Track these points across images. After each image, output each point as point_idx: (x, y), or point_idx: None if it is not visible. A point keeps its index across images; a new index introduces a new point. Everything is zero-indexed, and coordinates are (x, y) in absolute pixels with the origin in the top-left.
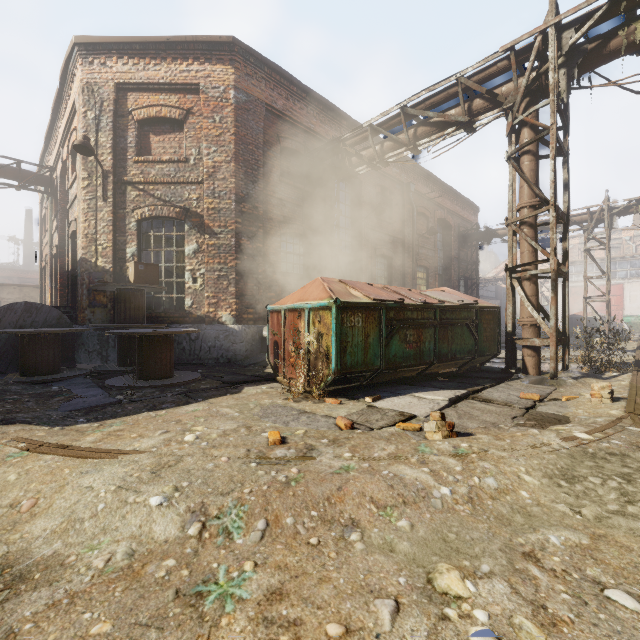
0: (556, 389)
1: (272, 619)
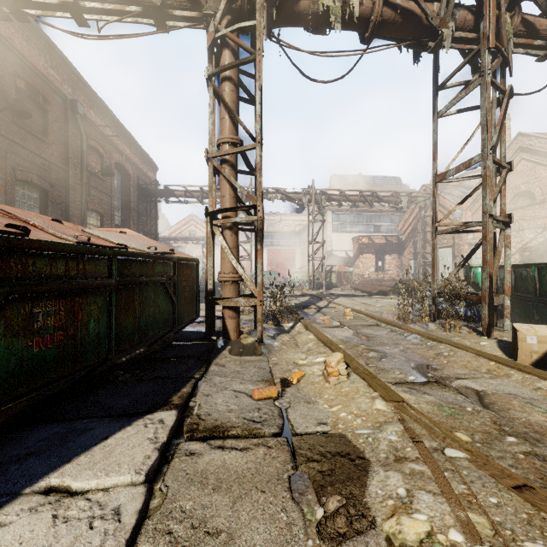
0: (269, 359)
1: None
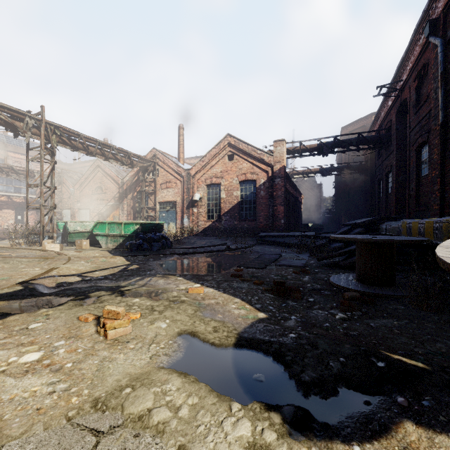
0: None
1: (17, 276)
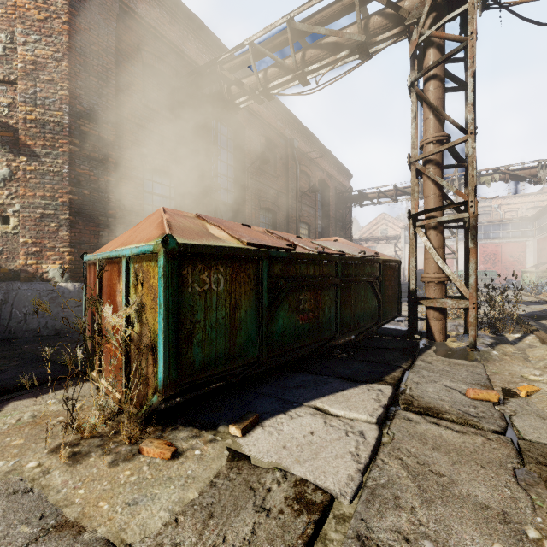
0: (485, 366)
1: None
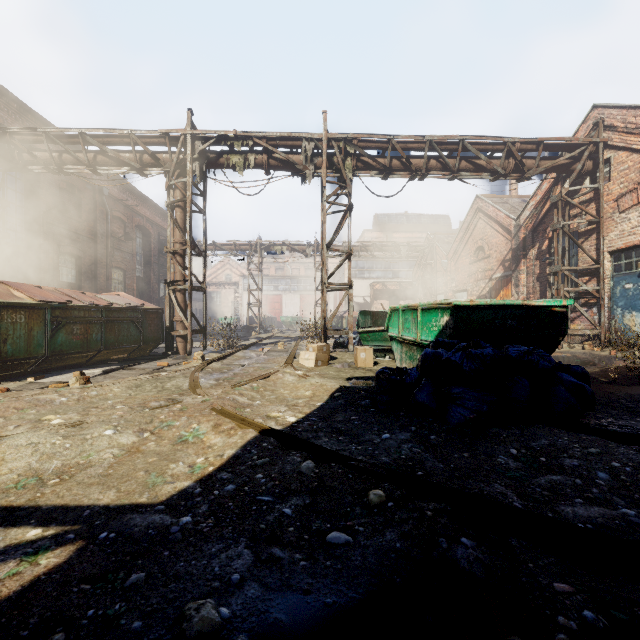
0: (188, 360)
1: None
